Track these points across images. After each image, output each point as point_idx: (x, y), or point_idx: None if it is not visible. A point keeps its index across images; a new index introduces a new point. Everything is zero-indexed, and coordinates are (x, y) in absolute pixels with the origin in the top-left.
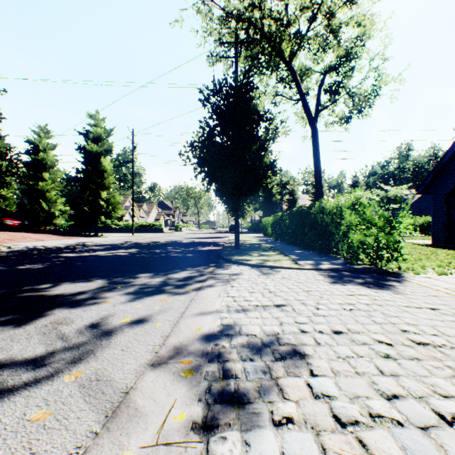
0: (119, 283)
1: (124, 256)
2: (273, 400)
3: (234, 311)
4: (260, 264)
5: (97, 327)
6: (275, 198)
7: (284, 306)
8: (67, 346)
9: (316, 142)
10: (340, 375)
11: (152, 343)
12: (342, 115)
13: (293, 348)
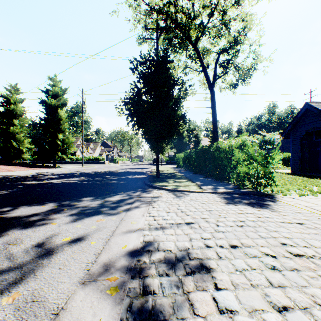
0: (66, 205)
1: (73, 183)
2: (185, 317)
3: (154, 229)
4: (174, 189)
5: (42, 246)
6: (185, 140)
7: (192, 224)
8: (12, 266)
9: (214, 101)
10: (239, 288)
11: (86, 260)
12: (231, 83)
13: (200, 262)
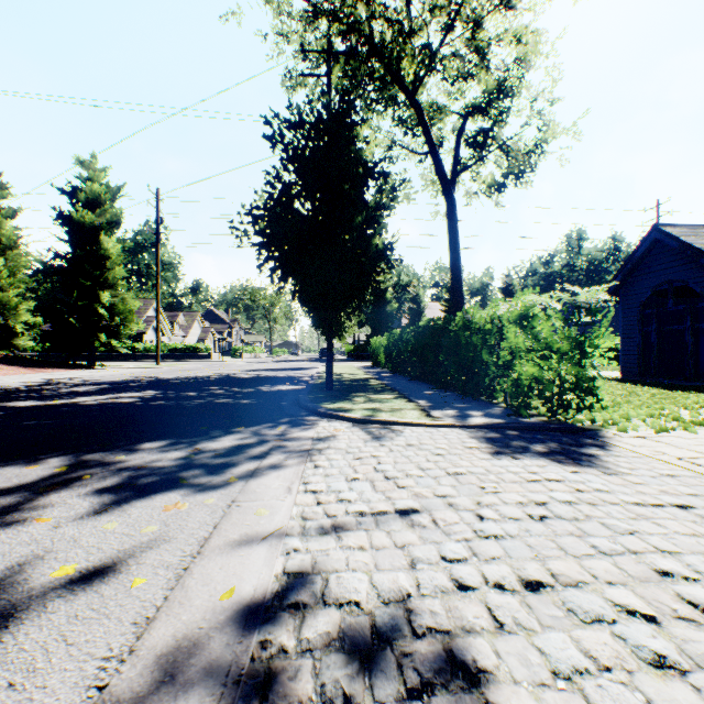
0: (92, 465)
1: (126, 405)
2: None
3: (316, 532)
4: (368, 419)
5: None
6: (390, 307)
7: (415, 514)
8: None
9: (454, 220)
10: None
11: (103, 649)
12: (492, 181)
13: (446, 645)
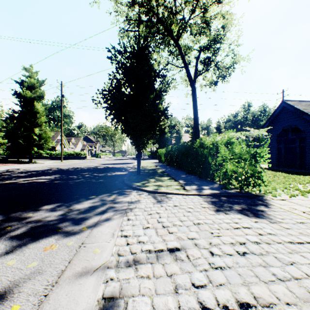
0: (13, 220)
1: (41, 183)
2: None
3: (124, 265)
4: (155, 191)
5: None
6: (167, 135)
7: (177, 251)
8: None
9: (195, 97)
10: None
11: None
12: (211, 80)
13: None
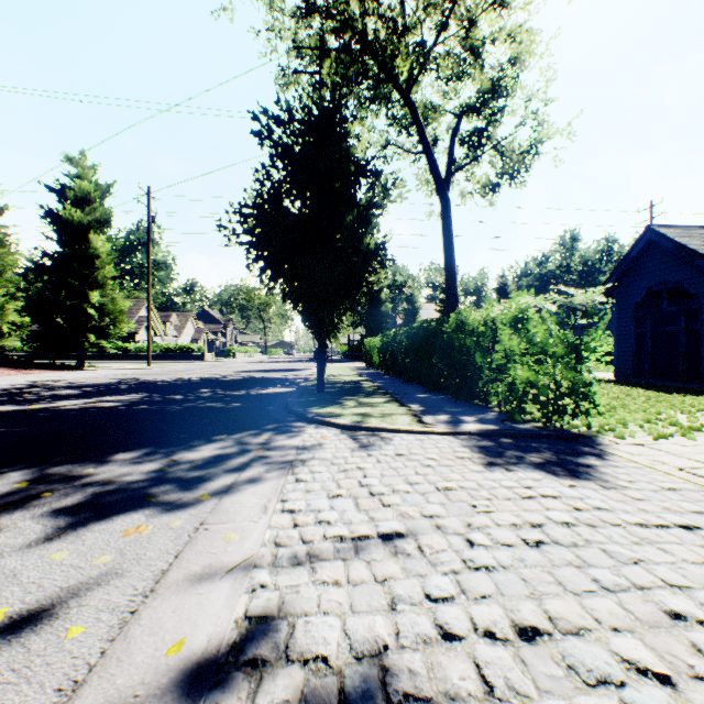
0: (55, 480)
1: (108, 409)
2: None
3: (288, 562)
4: (357, 425)
5: None
6: (385, 308)
7: (399, 539)
8: None
9: (448, 220)
10: None
11: None
12: (486, 181)
13: None
